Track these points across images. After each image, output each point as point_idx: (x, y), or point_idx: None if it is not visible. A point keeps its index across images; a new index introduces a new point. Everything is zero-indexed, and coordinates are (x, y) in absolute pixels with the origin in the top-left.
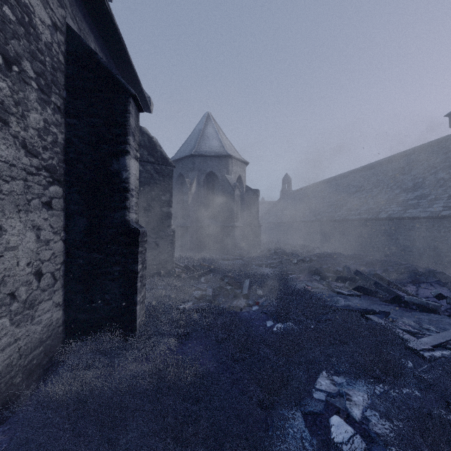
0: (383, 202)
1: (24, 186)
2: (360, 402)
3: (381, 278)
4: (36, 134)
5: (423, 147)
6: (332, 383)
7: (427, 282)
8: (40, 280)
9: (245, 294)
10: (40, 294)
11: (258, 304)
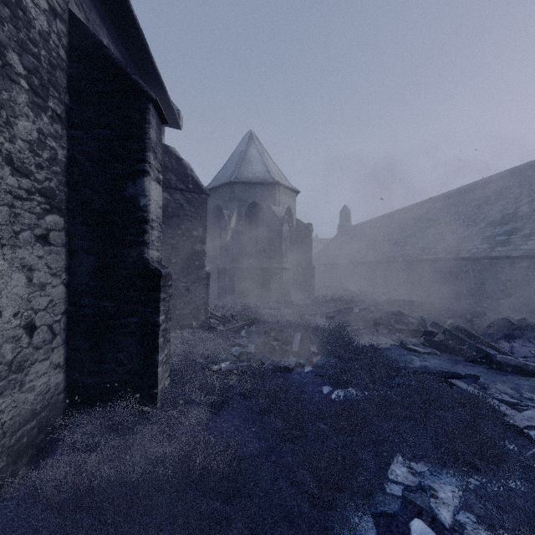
0: (465, 238)
1: (9, 214)
2: (449, 500)
3: (465, 332)
4: (26, 148)
5: (514, 171)
6: (411, 472)
7: (524, 337)
8: (33, 334)
9: (296, 352)
10: (33, 352)
11: (312, 364)
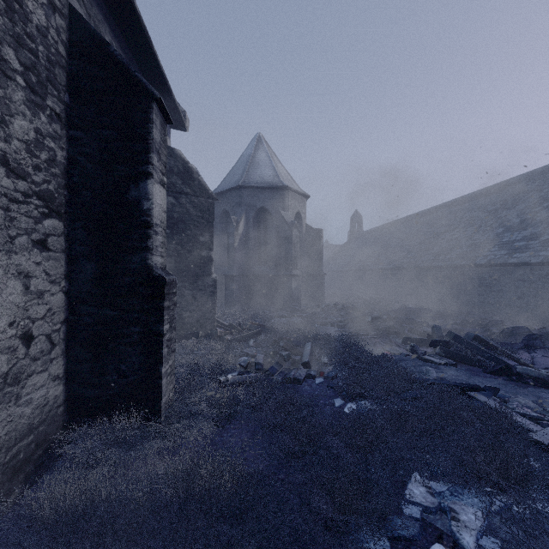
0: (481, 244)
1: (4, 217)
2: (472, 523)
3: (483, 342)
4: (23, 148)
5: (532, 175)
6: (430, 492)
7: (545, 347)
8: (30, 345)
9: (306, 362)
10: (30, 364)
11: (323, 375)
